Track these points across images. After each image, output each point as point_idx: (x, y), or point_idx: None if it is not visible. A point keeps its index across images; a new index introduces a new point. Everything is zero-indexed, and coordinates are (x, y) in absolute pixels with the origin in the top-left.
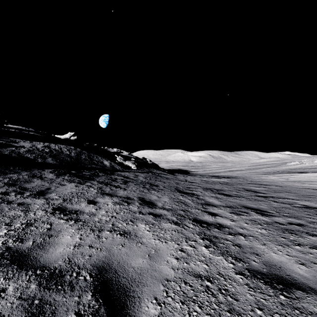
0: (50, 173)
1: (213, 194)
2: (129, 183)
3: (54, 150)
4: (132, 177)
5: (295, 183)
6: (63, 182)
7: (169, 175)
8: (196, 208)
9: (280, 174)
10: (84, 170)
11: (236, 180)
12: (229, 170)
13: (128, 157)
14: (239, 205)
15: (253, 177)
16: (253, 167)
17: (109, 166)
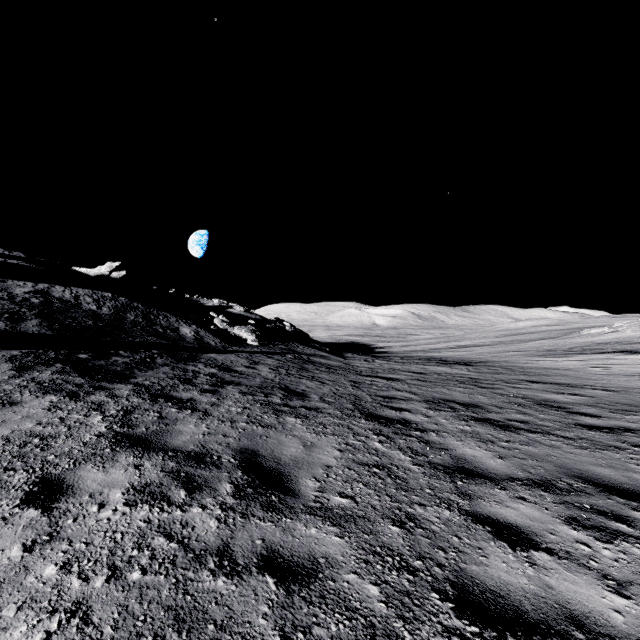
0: (6, 362)
1: (463, 422)
2: (228, 387)
3: (58, 301)
4: (243, 367)
5: (636, 378)
6: (20, 391)
7: (333, 357)
8: (438, 497)
9: (582, 356)
10: (119, 350)
11: (490, 371)
12: (457, 345)
13: (243, 318)
14: (567, 473)
15: (523, 362)
16: (509, 339)
17: (191, 338)
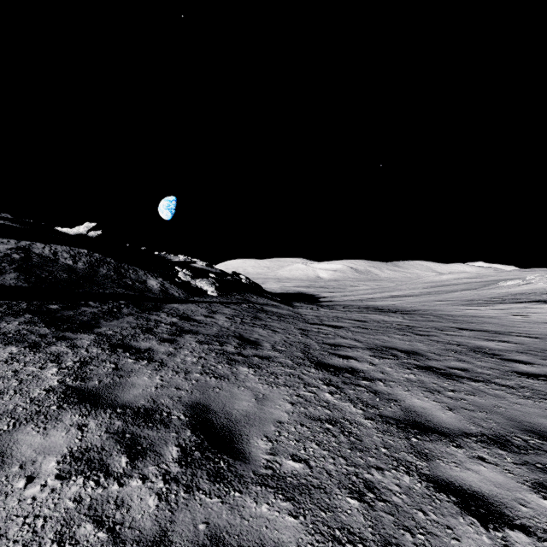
0: None
1: (407, 371)
2: (186, 336)
3: (37, 257)
4: (202, 316)
5: None
6: None
7: (284, 307)
8: (394, 458)
9: (502, 305)
10: (89, 300)
11: (423, 319)
12: (390, 295)
13: (205, 272)
14: (519, 426)
15: (450, 310)
16: (435, 290)
17: (157, 289)
